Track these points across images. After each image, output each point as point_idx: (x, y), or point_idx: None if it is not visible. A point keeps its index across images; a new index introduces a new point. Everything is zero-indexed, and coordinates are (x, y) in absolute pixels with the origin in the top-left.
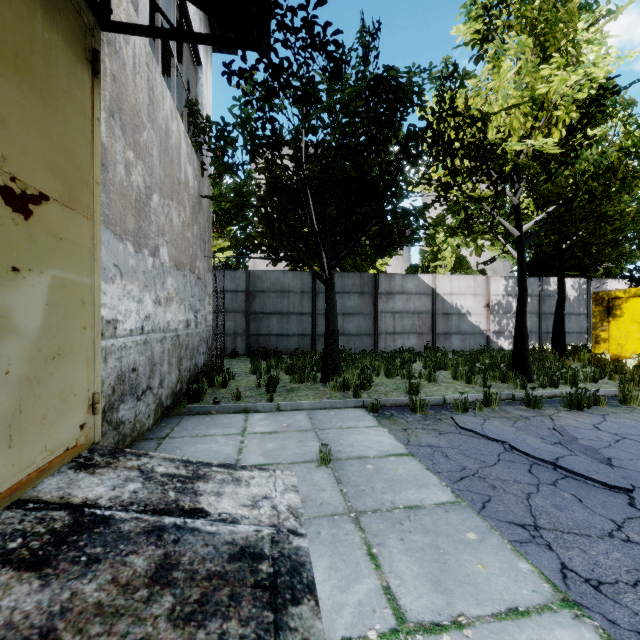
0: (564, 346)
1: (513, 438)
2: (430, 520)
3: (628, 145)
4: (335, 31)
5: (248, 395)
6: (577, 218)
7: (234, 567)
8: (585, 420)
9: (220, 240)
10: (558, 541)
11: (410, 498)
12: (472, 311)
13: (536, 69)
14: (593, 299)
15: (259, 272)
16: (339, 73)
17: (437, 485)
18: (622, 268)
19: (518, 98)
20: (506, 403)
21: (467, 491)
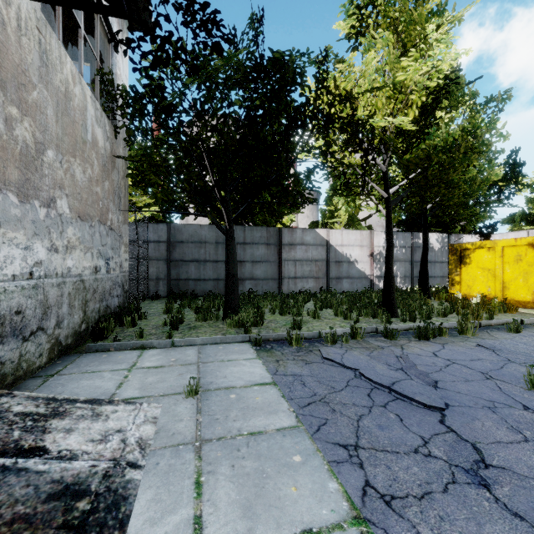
0: (428, 288)
1: (365, 366)
2: (266, 445)
3: (469, 126)
4: (213, 11)
5: (152, 333)
6: (430, 184)
7: (47, 507)
8: (428, 348)
9: (145, 197)
10: (370, 459)
11: (257, 424)
12: (359, 259)
13: (397, 60)
14: (450, 250)
15: (179, 225)
16: (219, 49)
17: (285, 411)
18: (474, 226)
19: (382, 83)
20: (370, 335)
21: (309, 415)
